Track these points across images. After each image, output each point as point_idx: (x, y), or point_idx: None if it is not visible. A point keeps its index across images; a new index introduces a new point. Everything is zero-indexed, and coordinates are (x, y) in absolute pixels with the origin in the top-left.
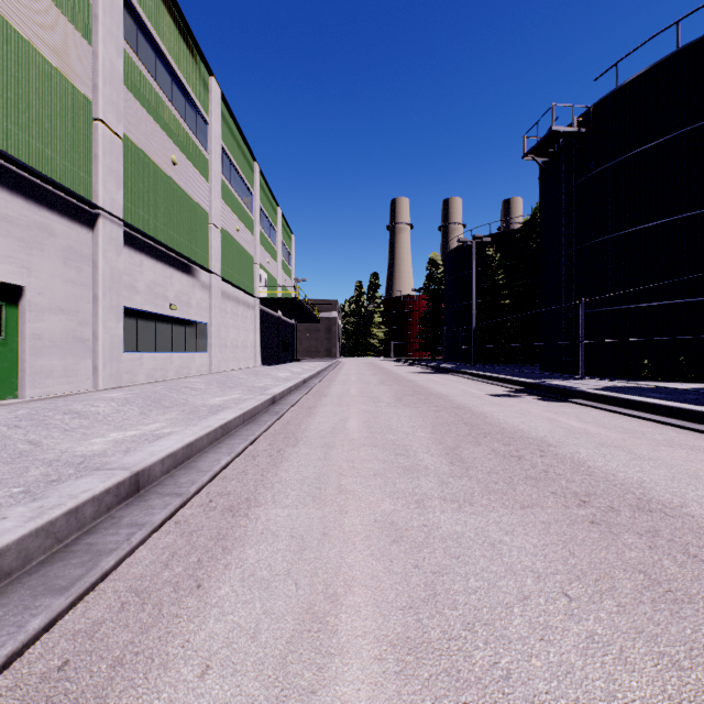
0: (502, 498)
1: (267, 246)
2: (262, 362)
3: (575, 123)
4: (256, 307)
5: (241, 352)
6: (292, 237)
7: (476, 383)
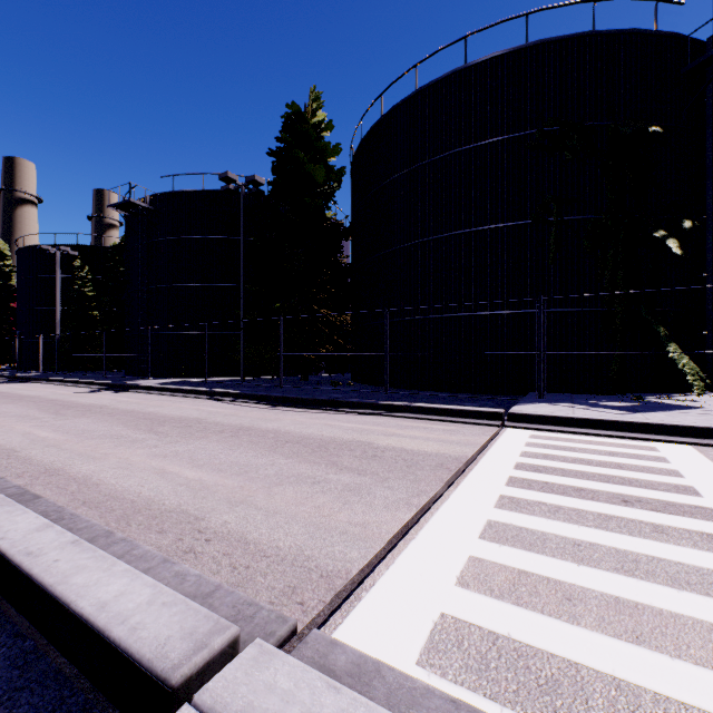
0: (81, 417)
1: None
2: None
3: (149, 200)
4: None
5: None
6: None
7: (65, 387)
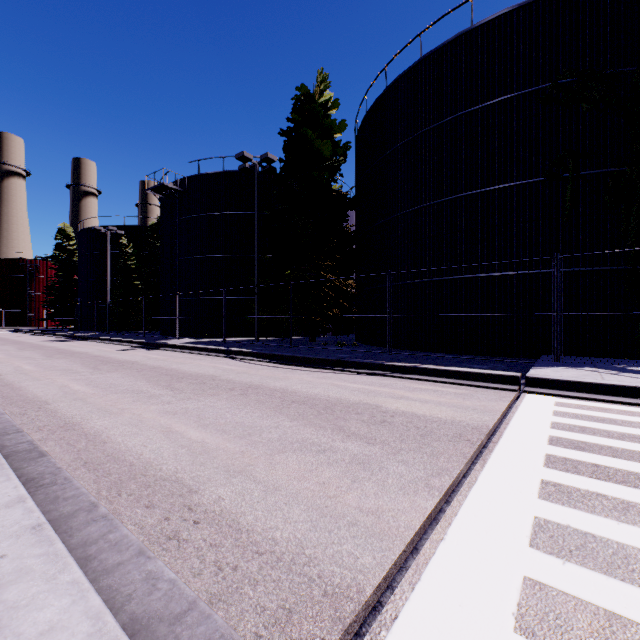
0: (113, 372)
1: None
2: None
3: (179, 183)
4: None
5: None
6: None
7: (110, 345)
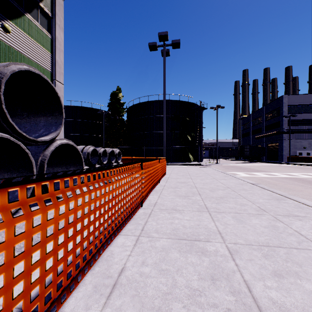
0: None
1: None
2: None
3: None
4: None
5: None
6: None
7: None
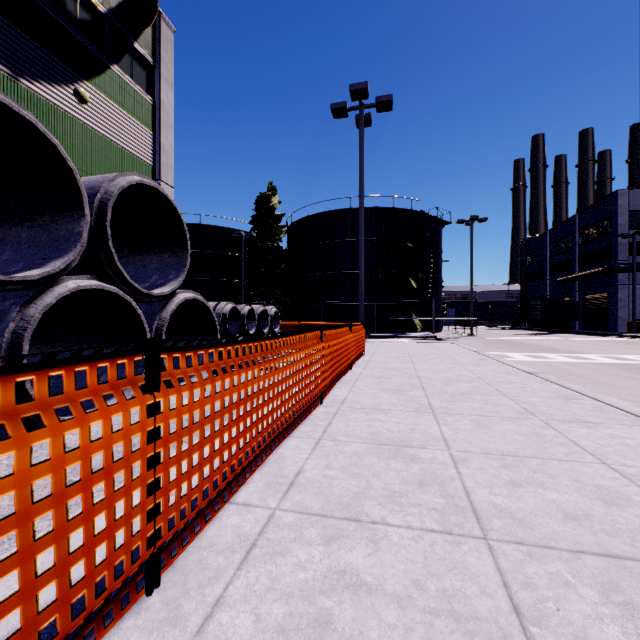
0: None
1: None
2: None
3: None
4: None
5: None
6: None
7: None
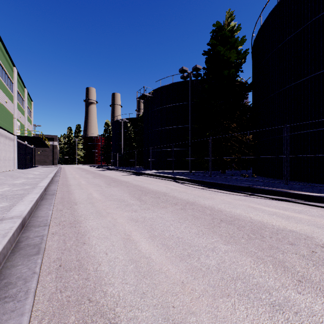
0: (115, 187)
1: (20, 109)
2: (17, 167)
3: (151, 93)
4: (15, 140)
5: (7, 162)
6: (32, 102)
7: (120, 172)
